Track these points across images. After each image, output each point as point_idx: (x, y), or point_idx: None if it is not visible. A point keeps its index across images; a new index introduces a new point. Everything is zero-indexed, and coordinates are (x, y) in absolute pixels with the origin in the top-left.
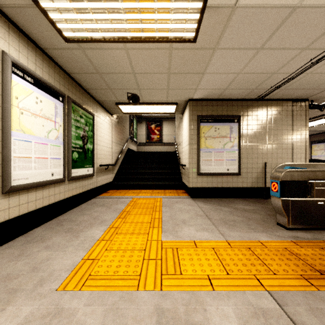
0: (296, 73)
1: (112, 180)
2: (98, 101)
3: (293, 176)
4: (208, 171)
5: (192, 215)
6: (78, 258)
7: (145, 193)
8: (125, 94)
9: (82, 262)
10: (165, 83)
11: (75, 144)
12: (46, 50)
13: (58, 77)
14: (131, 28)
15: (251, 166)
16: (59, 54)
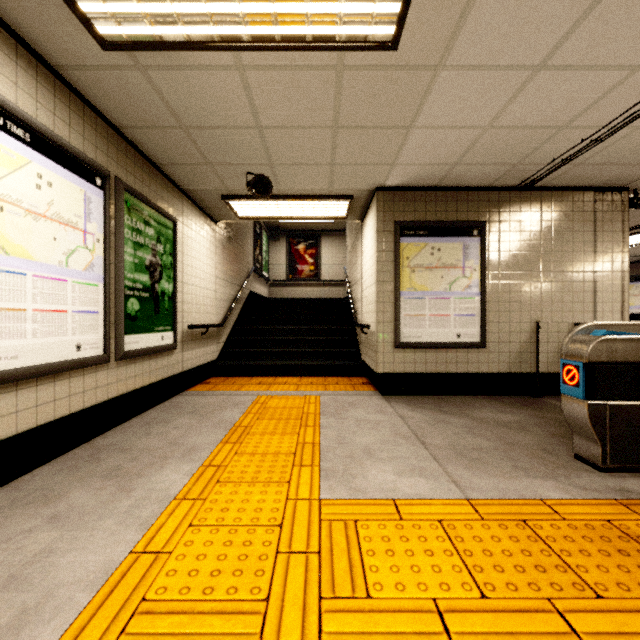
0: (612, 127)
1: (216, 356)
2: (186, 192)
3: (615, 353)
4: (417, 340)
5: (386, 434)
6: (123, 549)
7: (285, 385)
8: (241, 176)
9: (130, 561)
10: (327, 151)
11: (133, 282)
12: (62, 71)
13: (92, 135)
14: (249, 14)
15: (508, 328)
16: (93, 80)
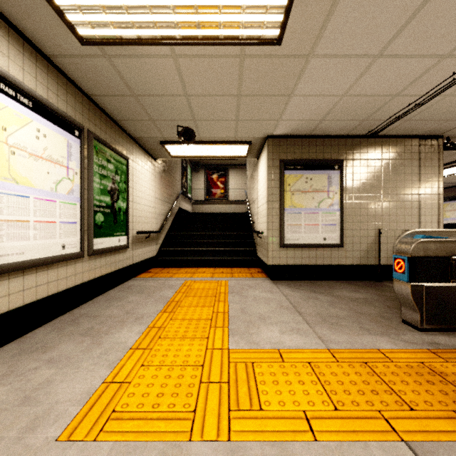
0: (429, 95)
1: (156, 253)
2: (135, 139)
3: (429, 250)
4: (296, 242)
5: (274, 307)
6: (98, 381)
7: (203, 273)
8: (173, 128)
9: (103, 388)
10: (233, 111)
11: (99, 202)
12: (53, 58)
13: (72, 101)
14: (181, 22)
15: (359, 233)
16: (73, 64)
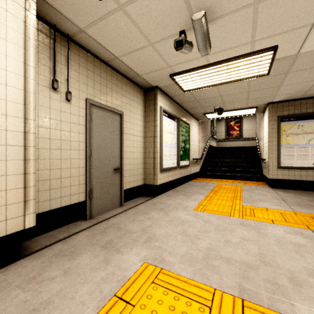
0: None
1: (199, 170)
2: (191, 114)
3: None
4: (289, 165)
5: (269, 197)
6: (196, 204)
7: (227, 182)
8: (211, 108)
9: (199, 205)
10: (245, 97)
11: (181, 146)
12: (171, 96)
13: (174, 108)
14: (222, 79)
15: None
16: (177, 96)
